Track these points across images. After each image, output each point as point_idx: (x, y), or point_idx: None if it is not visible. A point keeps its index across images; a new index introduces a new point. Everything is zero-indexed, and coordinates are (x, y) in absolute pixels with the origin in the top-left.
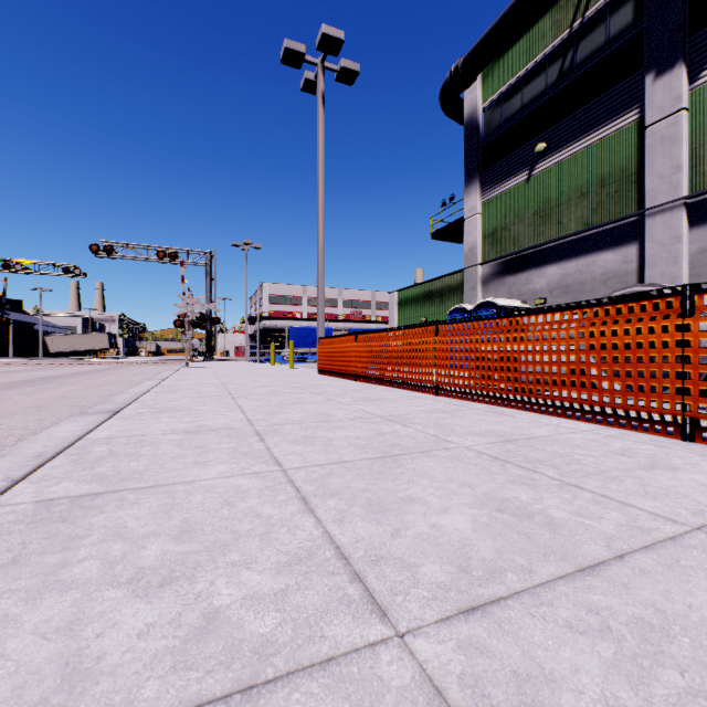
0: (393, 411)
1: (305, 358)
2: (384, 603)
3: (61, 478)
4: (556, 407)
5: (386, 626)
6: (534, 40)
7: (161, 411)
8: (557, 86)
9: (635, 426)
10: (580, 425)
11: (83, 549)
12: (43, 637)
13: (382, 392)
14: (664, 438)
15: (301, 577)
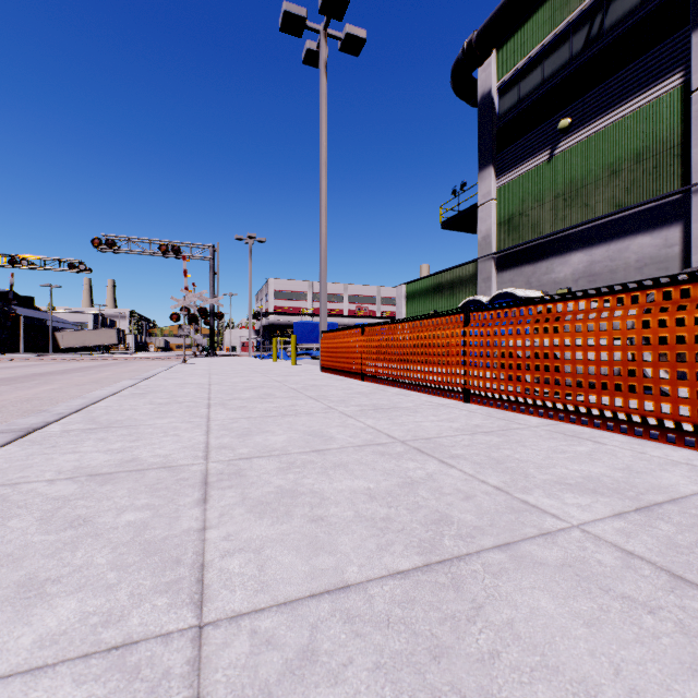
0: (417, 430)
1: (309, 354)
2: None
3: None
4: (664, 428)
5: None
6: (556, 7)
7: (97, 428)
8: (583, 55)
9: None
10: None
11: None
12: None
13: (396, 397)
14: None
15: None
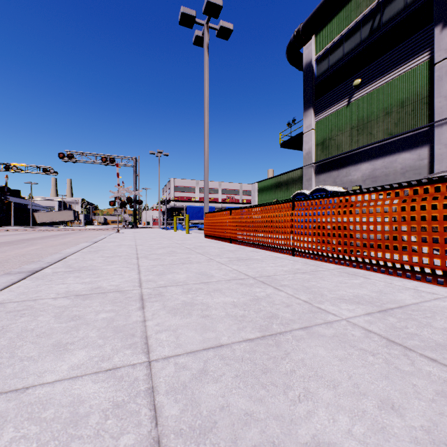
0: (262, 271)
1: (197, 226)
2: None
3: None
4: (404, 270)
5: None
6: (352, 9)
7: (73, 270)
8: (368, 40)
9: None
10: (436, 289)
11: None
12: None
13: (251, 253)
14: None
15: None
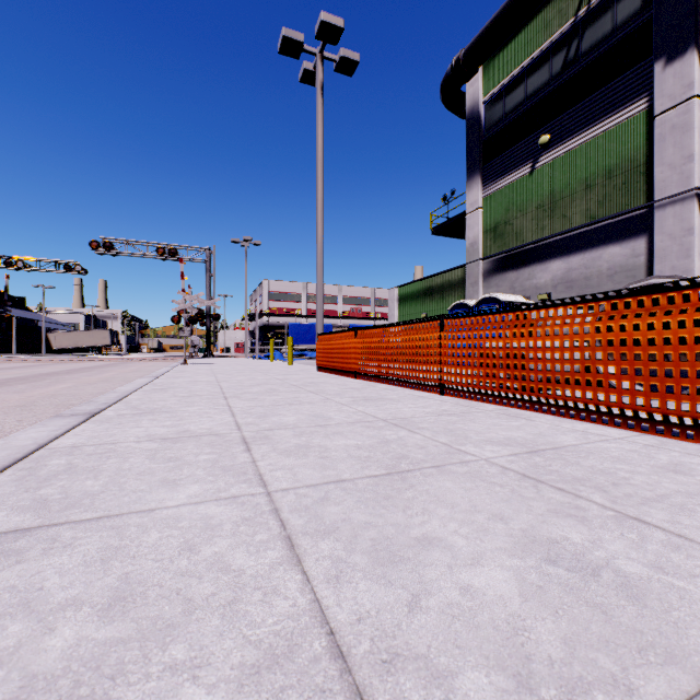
0: (397, 413)
1: (304, 354)
2: None
3: None
4: (578, 409)
5: None
6: (537, 30)
7: (144, 413)
8: (561, 76)
9: (673, 433)
10: (610, 431)
11: None
12: None
13: (384, 391)
14: None
15: (272, 699)
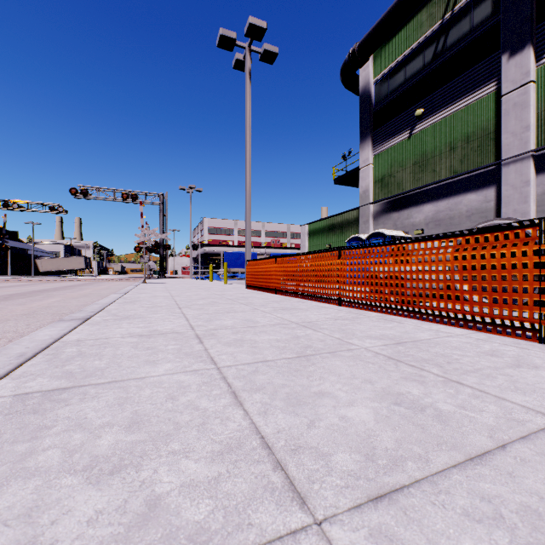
0: (305, 318)
1: (236, 276)
2: (303, 491)
3: (37, 375)
4: (435, 315)
5: (305, 514)
6: (414, 29)
7: (122, 318)
8: (432, 65)
9: (499, 331)
10: (455, 330)
11: (48, 438)
12: (4, 524)
13: (296, 303)
14: (524, 340)
15: (231, 465)
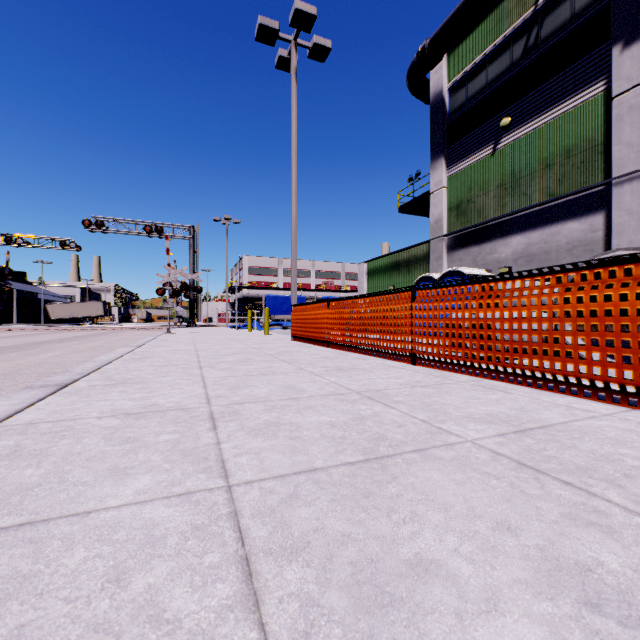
0: (370, 384)
1: (280, 324)
2: None
3: None
4: (557, 381)
5: None
6: (498, 19)
7: (116, 384)
8: (522, 62)
9: None
10: (595, 406)
11: None
12: None
13: (355, 360)
14: None
15: None
